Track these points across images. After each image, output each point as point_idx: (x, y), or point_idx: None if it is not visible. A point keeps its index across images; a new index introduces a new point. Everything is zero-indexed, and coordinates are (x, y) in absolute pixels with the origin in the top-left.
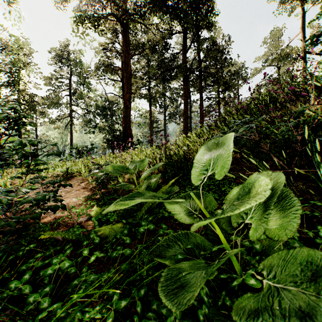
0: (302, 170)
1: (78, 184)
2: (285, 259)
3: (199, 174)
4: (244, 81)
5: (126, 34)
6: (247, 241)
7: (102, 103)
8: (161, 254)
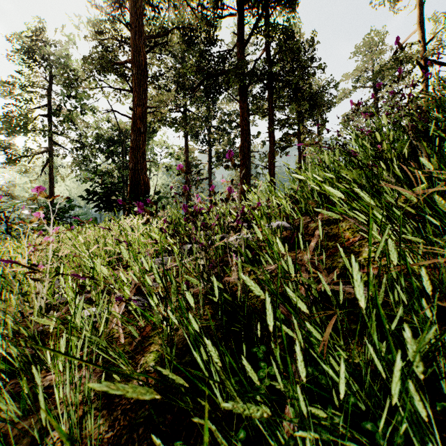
0: None
1: None
2: None
3: None
4: (328, 107)
5: None
6: None
7: (108, 133)
8: None
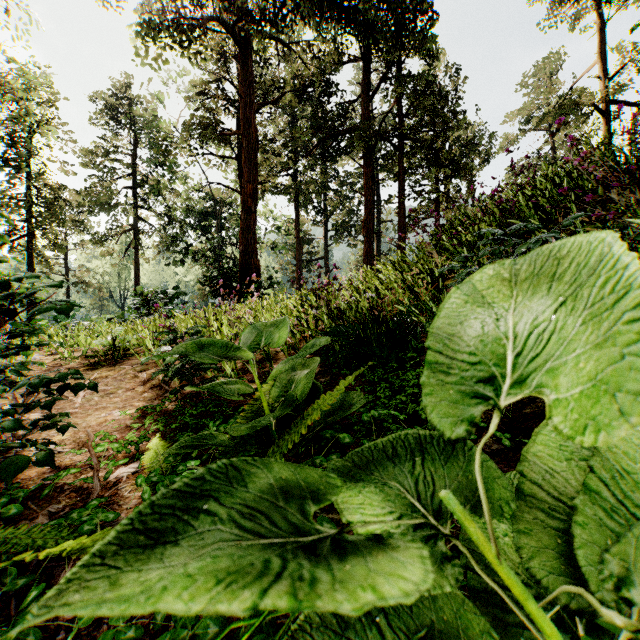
0: None
1: (133, 376)
2: None
3: (467, 394)
4: (486, 160)
5: (247, 62)
6: None
7: (200, 203)
8: None
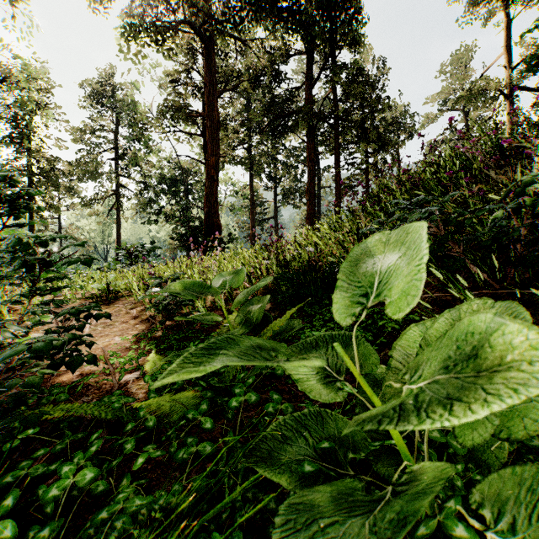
0: (528, 291)
1: (126, 312)
2: (532, 488)
3: (347, 304)
4: (409, 135)
5: (210, 56)
6: (436, 431)
7: (171, 172)
8: (271, 457)
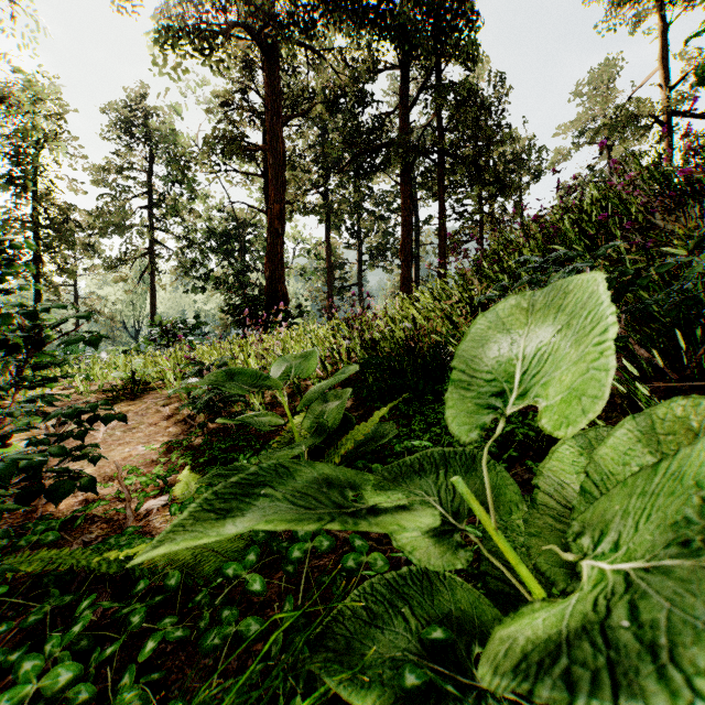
0: None
1: (156, 410)
2: None
3: (473, 407)
4: (536, 176)
5: (274, 71)
6: None
7: (222, 225)
8: (351, 650)
